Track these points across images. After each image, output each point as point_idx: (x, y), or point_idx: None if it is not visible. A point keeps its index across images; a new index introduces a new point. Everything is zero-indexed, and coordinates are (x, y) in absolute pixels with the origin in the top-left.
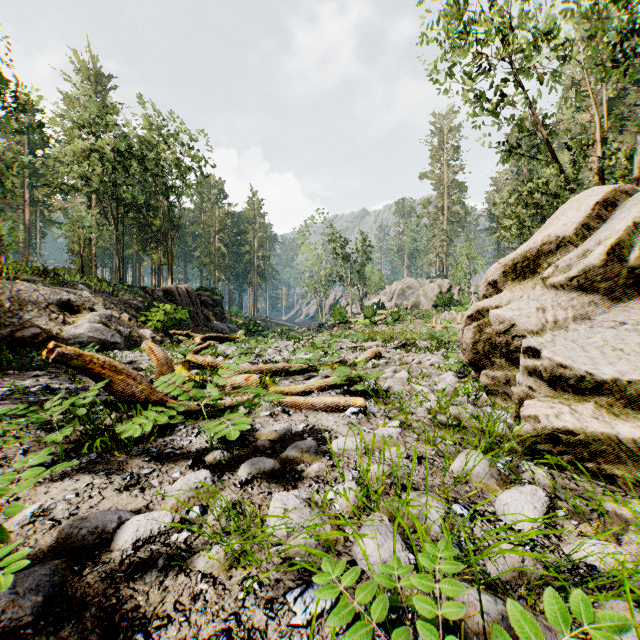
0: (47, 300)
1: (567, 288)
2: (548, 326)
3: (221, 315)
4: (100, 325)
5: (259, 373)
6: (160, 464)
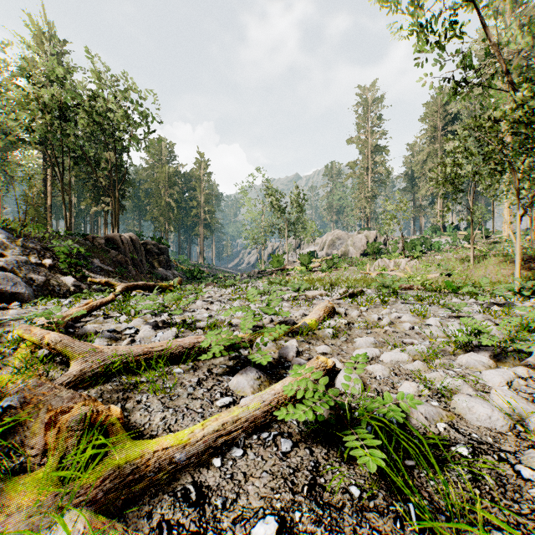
0: None
1: None
2: None
3: (166, 262)
4: (0, 272)
5: (146, 359)
6: None
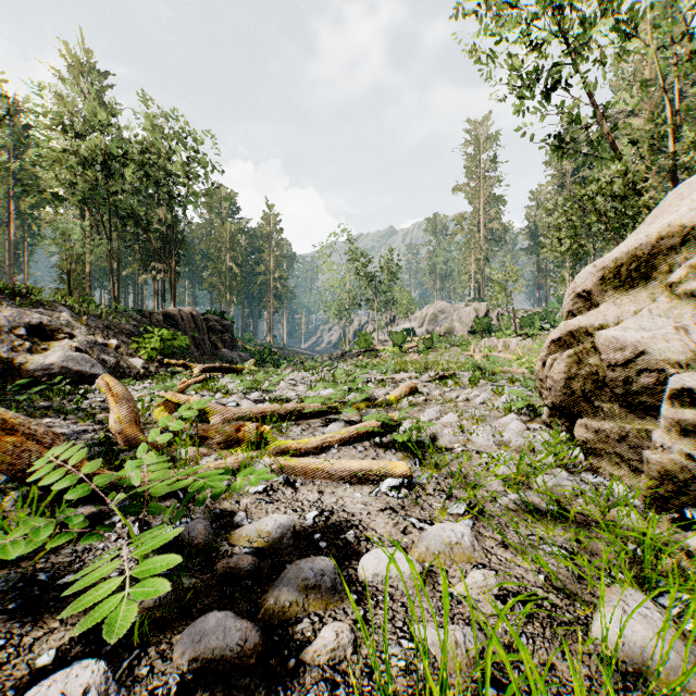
0: (12, 323)
1: None
2: None
3: (231, 342)
4: (77, 353)
5: (262, 417)
6: (31, 621)
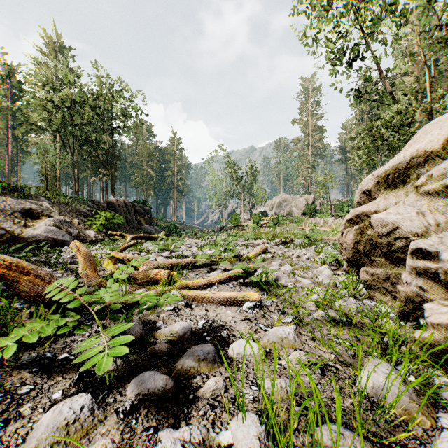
0: (13, 208)
1: (441, 194)
2: (431, 229)
3: (150, 220)
4: (54, 227)
5: (170, 267)
6: (46, 377)
